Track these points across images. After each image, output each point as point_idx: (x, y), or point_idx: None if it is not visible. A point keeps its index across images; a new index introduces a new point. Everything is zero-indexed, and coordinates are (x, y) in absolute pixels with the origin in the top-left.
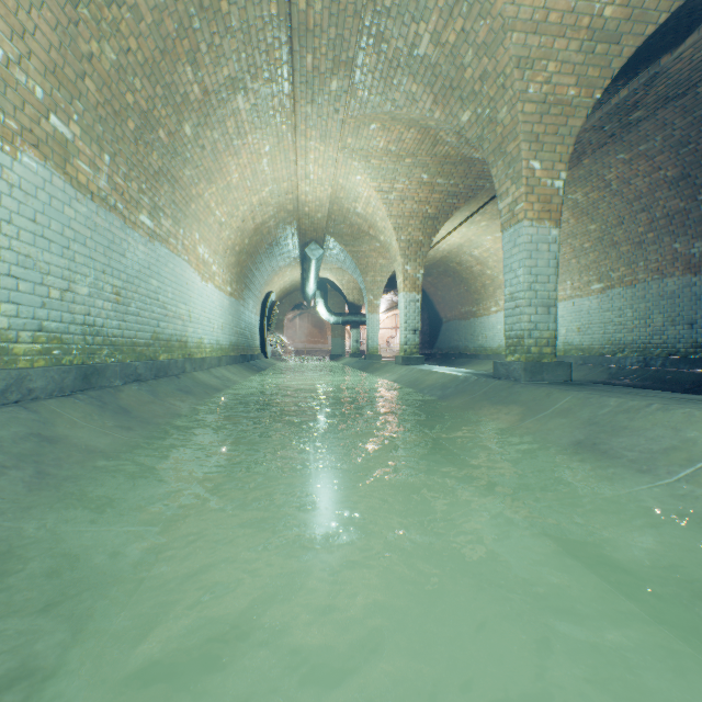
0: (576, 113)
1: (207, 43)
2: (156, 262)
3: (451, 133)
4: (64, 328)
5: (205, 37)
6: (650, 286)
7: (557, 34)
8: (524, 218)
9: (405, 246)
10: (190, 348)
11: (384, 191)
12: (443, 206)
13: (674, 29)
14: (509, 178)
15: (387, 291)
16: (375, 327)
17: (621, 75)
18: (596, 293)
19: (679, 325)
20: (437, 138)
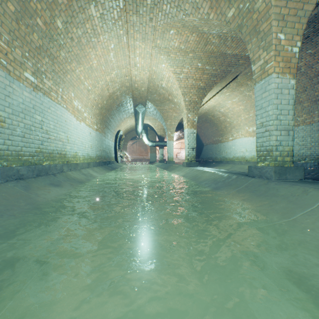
0: (309, 0)
1: None
2: (39, 105)
3: (216, 36)
4: None
5: None
6: None
7: None
8: (273, 72)
9: (188, 103)
10: (68, 157)
11: (177, 73)
12: (208, 82)
13: None
14: (261, 48)
15: (177, 130)
16: (171, 147)
17: None
18: None
19: None
20: (207, 40)
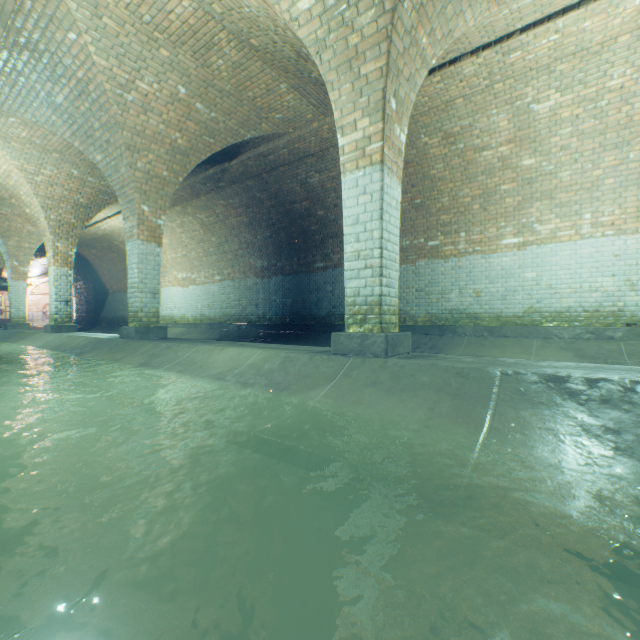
0: (170, 185)
1: None
2: None
3: None
4: None
5: None
6: (242, 282)
7: (153, 141)
8: (139, 239)
9: (56, 225)
10: None
11: (30, 172)
12: (97, 199)
13: (225, 154)
14: (130, 210)
15: (43, 255)
16: (22, 295)
17: (207, 163)
18: (218, 282)
19: (253, 305)
20: None
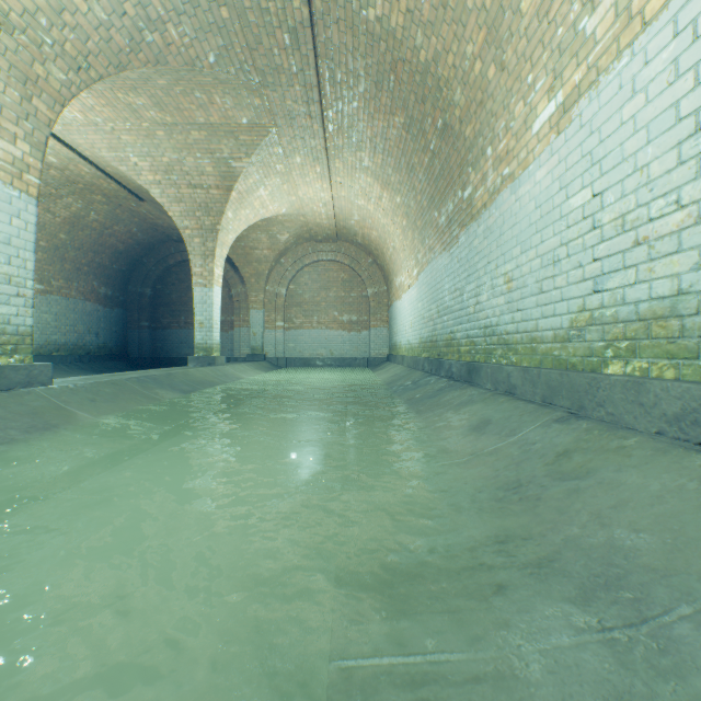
0: None
1: None
2: None
3: None
4: None
5: None
6: None
7: None
8: None
9: None
10: None
11: None
12: None
13: None
14: None
15: None
16: None
17: None
18: None
19: None
20: None
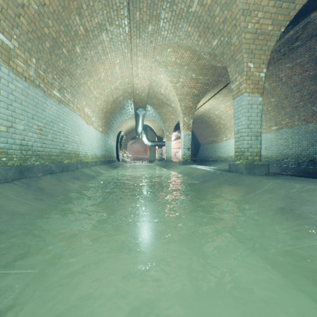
0: (271, 39)
1: (86, 4)
2: (62, 115)
3: (206, 53)
4: (8, 146)
5: (85, 1)
6: (301, 127)
7: None
8: (245, 92)
9: (184, 108)
10: (80, 157)
11: (174, 82)
12: (202, 90)
13: None
14: (237, 72)
15: (175, 131)
16: (169, 147)
17: (291, 23)
18: (274, 131)
19: (315, 146)
20: (199, 56)
